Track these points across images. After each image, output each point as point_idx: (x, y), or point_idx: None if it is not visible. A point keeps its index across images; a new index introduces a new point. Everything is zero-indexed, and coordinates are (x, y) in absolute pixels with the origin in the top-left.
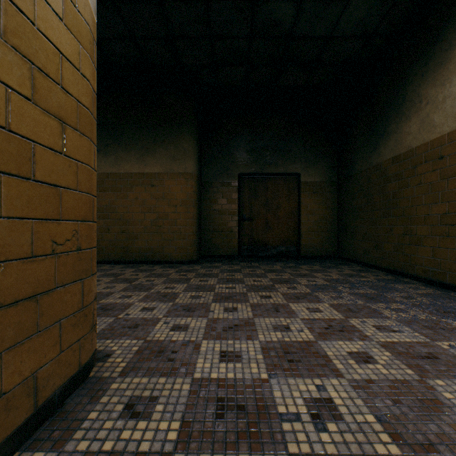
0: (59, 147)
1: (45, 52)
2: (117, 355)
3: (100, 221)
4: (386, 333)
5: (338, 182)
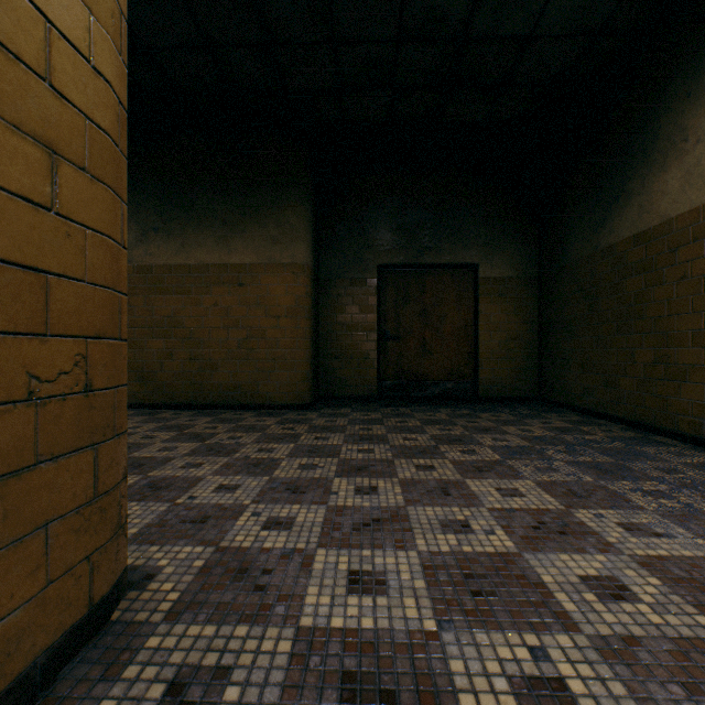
0: (44, 197)
1: (13, 12)
2: (166, 576)
3: (158, 341)
4: (644, 539)
5: (540, 278)
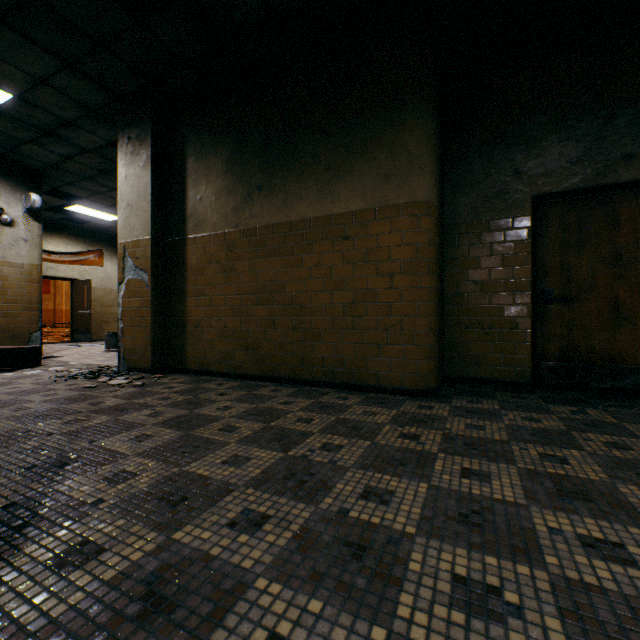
0: None
1: None
2: None
3: (260, 308)
4: None
5: None
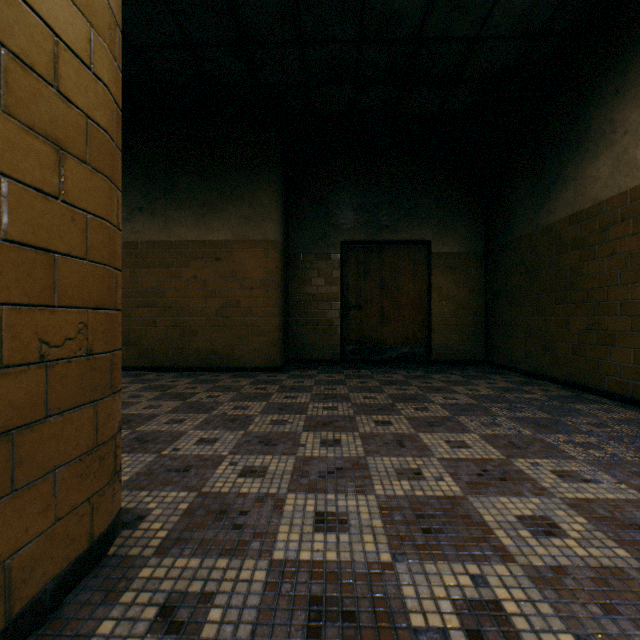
0: (53, 187)
1: (27, 29)
2: (155, 517)
3: (142, 310)
4: (574, 484)
5: (487, 254)
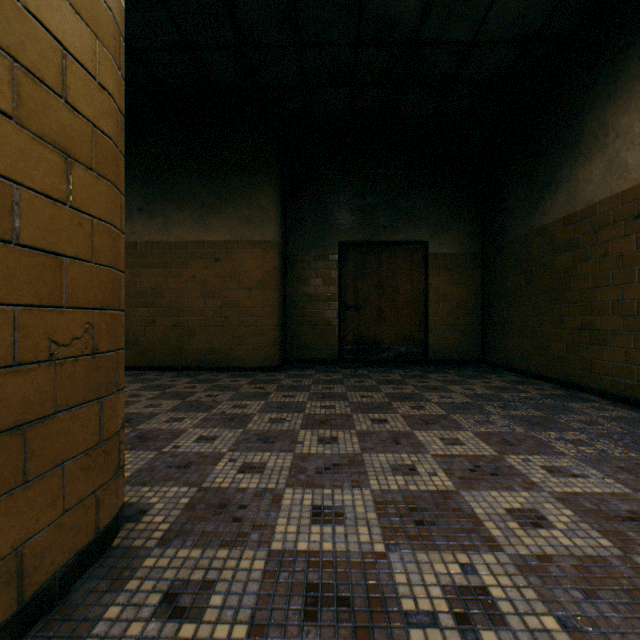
0: (61, 194)
1: (38, 44)
2: (157, 511)
3: (142, 310)
4: (563, 479)
5: (483, 254)
